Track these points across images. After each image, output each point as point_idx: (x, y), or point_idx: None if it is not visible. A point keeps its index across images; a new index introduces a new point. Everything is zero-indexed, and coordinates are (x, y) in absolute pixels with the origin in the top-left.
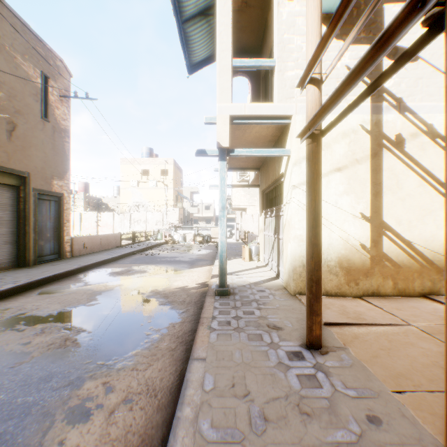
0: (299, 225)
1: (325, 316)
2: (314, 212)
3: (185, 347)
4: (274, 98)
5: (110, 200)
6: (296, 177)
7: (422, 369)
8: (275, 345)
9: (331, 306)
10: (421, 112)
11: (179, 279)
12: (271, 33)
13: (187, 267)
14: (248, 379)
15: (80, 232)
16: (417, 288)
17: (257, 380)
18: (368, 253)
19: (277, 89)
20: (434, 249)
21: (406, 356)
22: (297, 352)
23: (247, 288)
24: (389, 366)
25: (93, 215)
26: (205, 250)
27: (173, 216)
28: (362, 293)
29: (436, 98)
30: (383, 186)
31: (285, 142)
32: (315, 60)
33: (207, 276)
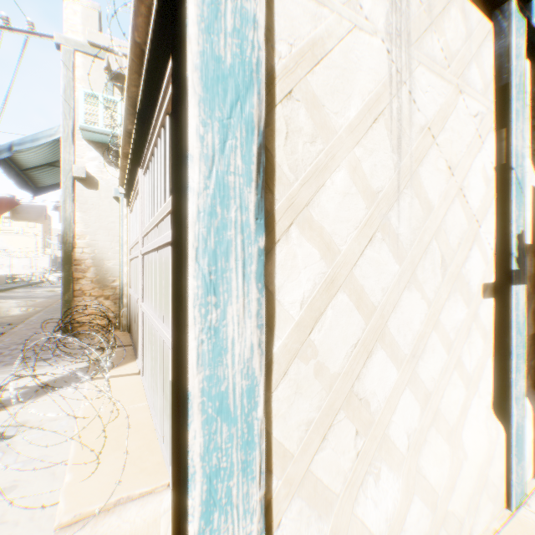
0: None
1: None
2: None
3: None
4: None
5: None
6: None
7: None
8: None
9: None
10: None
11: None
12: None
13: None
14: None
15: None
16: None
17: None
18: None
19: None
20: None
21: None
22: None
23: None
24: None
25: None
26: None
27: (44, 261)
28: None
29: None
30: None
31: None
32: None
33: None
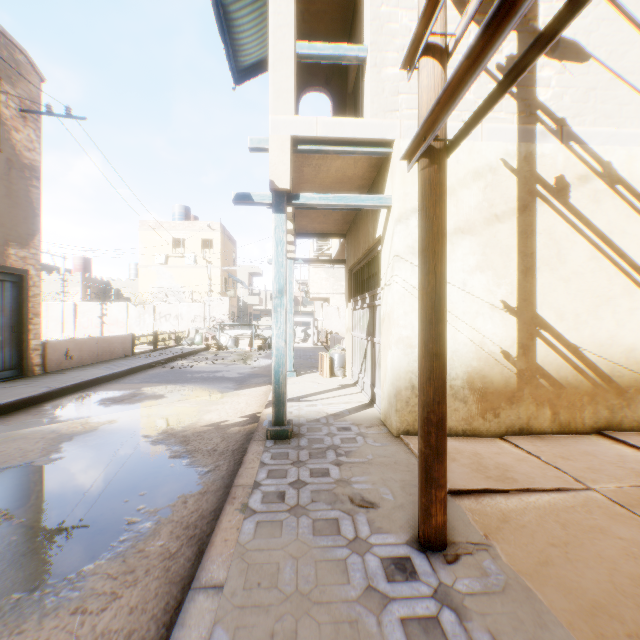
0: (406, 321)
1: (449, 475)
2: (434, 295)
3: (196, 548)
4: (366, 111)
5: (125, 284)
6: (401, 241)
7: (633, 589)
8: (362, 543)
9: (458, 456)
10: (594, 142)
11: (215, 409)
12: (362, 19)
13: (232, 387)
14: (302, 639)
15: (75, 333)
16: (588, 420)
17: (321, 639)
18: (514, 365)
19: (370, 96)
20: (612, 359)
21: (599, 559)
22: (402, 559)
23: (322, 423)
24: (573, 585)
25: (96, 307)
26: (266, 360)
27: (220, 308)
28: (504, 430)
29: (617, 122)
30: (536, 258)
31: (383, 186)
32: (436, 1)
33: (261, 402)
